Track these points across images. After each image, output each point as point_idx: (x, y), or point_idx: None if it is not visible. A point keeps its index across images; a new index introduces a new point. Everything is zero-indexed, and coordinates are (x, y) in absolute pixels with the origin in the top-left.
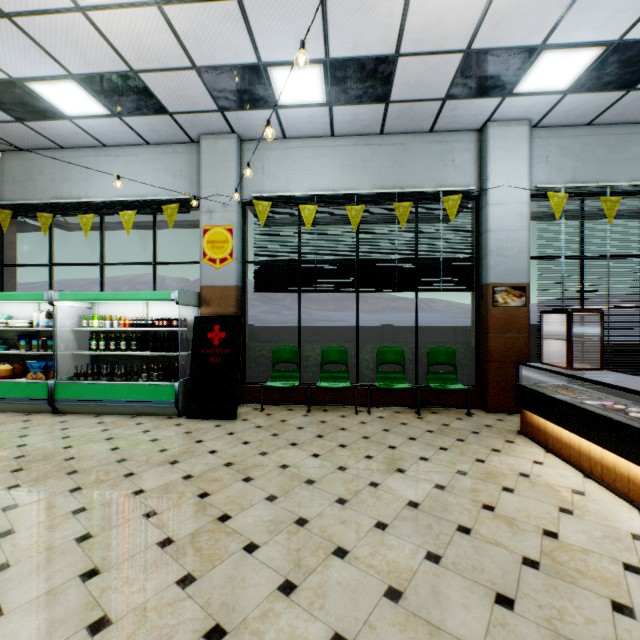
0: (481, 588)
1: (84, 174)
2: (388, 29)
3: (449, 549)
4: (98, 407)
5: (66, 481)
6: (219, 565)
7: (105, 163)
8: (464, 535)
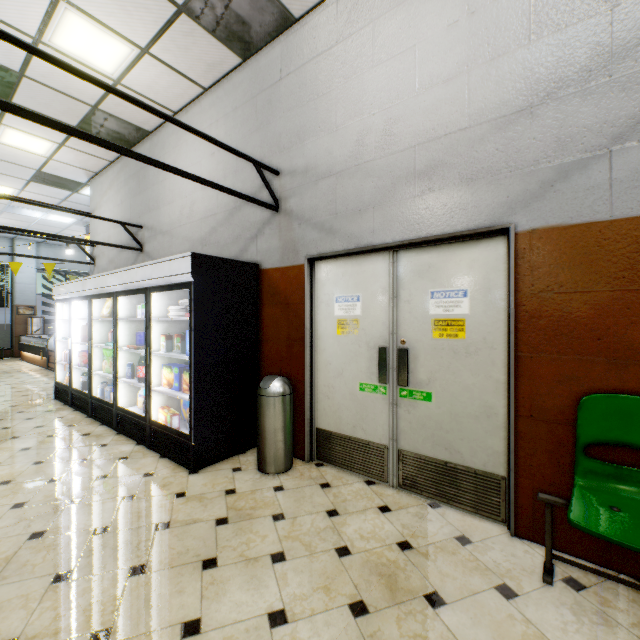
0: None
1: None
2: None
3: None
4: None
5: None
6: None
7: None
8: None
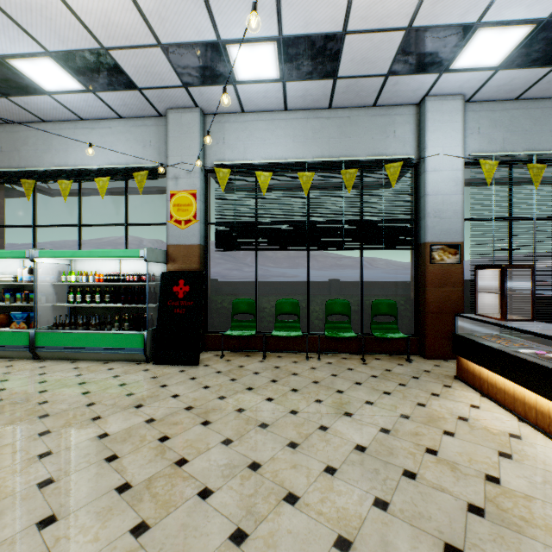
0: (429, 538)
1: (63, 145)
2: (336, 7)
3: (396, 495)
4: (74, 354)
5: (37, 425)
6: (173, 512)
7: (82, 135)
8: (410, 480)
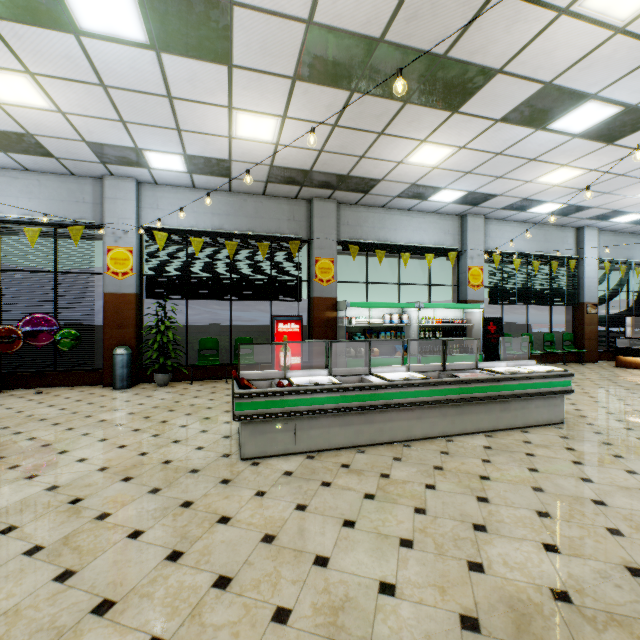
0: None
1: (393, 226)
2: (604, 202)
3: None
4: None
5: None
6: None
7: (406, 220)
8: None
